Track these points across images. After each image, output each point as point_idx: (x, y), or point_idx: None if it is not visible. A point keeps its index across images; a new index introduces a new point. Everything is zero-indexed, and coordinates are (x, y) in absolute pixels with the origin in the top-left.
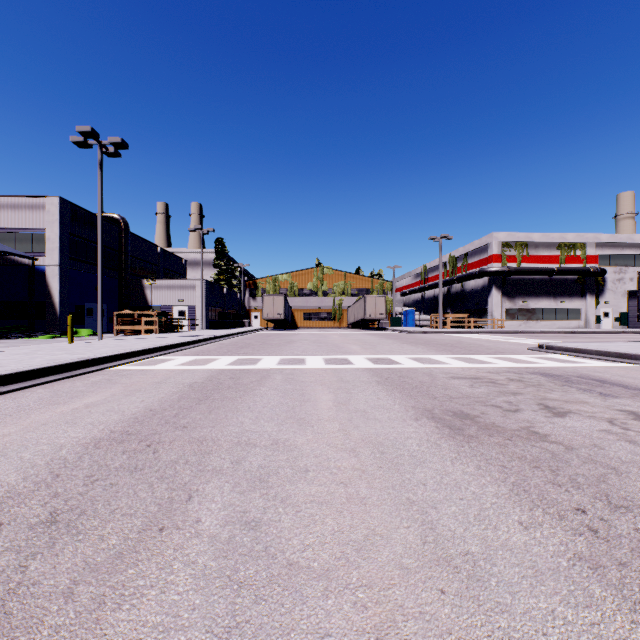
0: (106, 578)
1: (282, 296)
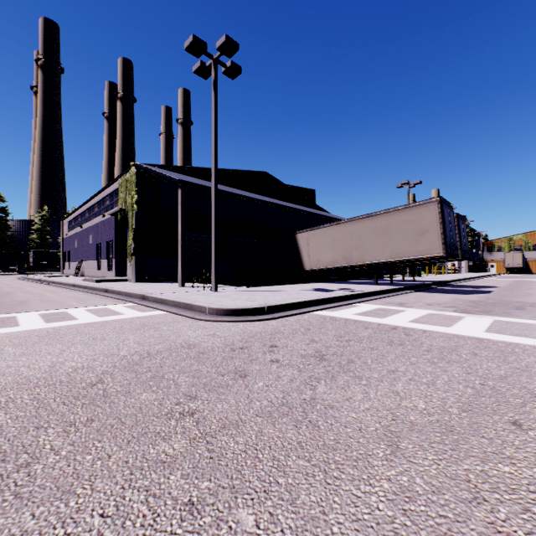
0: (531, 283)
1: (520, 253)
